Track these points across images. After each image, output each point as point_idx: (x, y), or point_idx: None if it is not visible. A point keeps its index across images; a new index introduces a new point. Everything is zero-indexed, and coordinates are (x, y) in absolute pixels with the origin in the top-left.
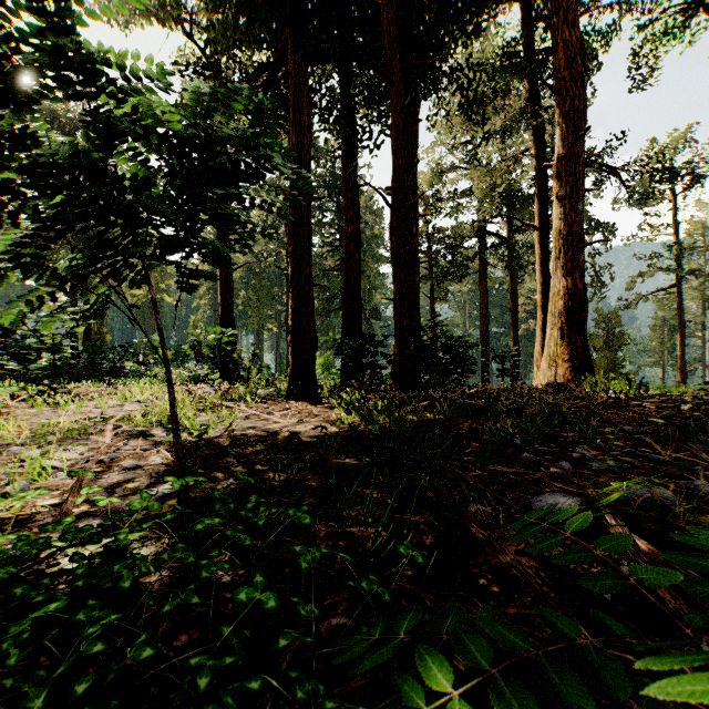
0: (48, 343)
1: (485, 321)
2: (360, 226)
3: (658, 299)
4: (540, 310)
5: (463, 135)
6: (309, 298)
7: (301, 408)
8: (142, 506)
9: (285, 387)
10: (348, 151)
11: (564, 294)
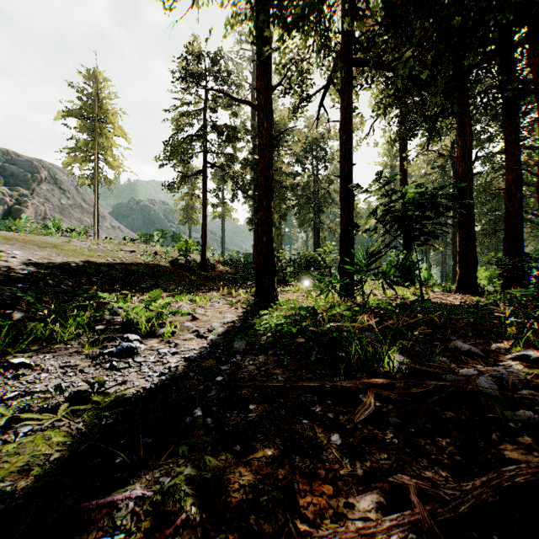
0: (328, 264)
1: None
2: (520, 171)
3: None
4: None
5: None
6: (471, 234)
7: (465, 296)
8: (416, 304)
9: (453, 289)
10: (508, 118)
11: None
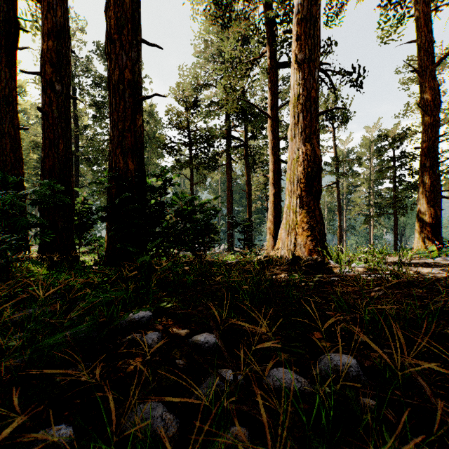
0: None
1: (230, 200)
2: (68, 50)
3: (328, 191)
4: (271, 186)
5: (215, 65)
6: None
7: None
8: None
9: None
10: None
11: (303, 160)
